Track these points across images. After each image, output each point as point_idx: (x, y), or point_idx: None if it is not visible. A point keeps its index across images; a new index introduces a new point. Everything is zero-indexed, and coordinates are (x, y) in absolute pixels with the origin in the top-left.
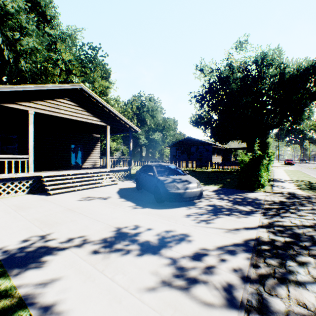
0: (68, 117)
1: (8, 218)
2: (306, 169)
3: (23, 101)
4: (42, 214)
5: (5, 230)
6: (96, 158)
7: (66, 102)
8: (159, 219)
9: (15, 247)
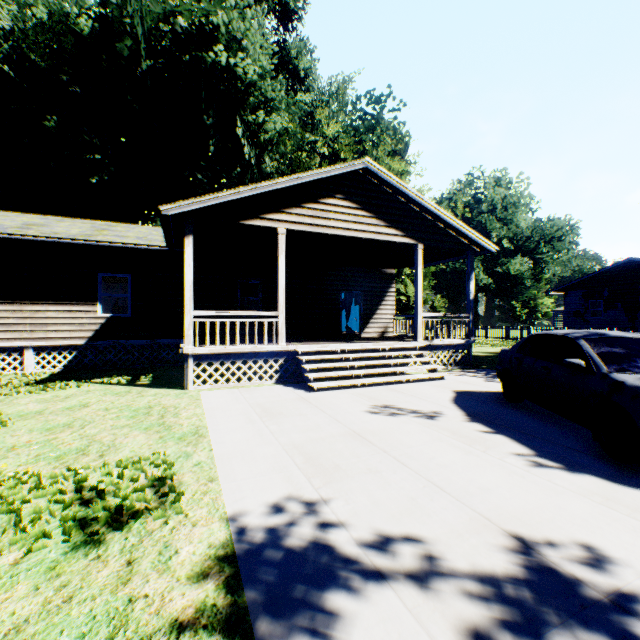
0: (341, 233)
1: (249, 434)
2: None
3: (271, 213)
4: (304, 434)
5: (246, 463)
6: (387, 319)
7: (338, 203)
8: None
9: (263, 521)
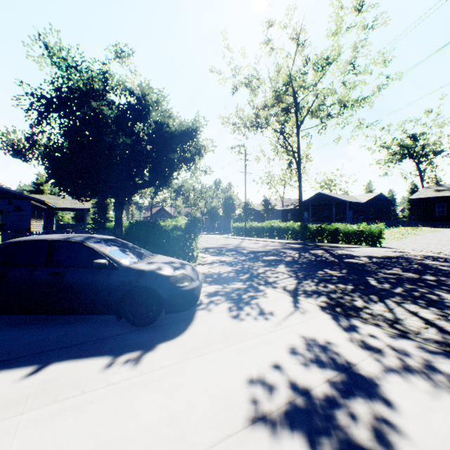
0: None
1: None
2: None
3: None
4: None
5: None
6: None
7: None
8: (235, 346)
9: None
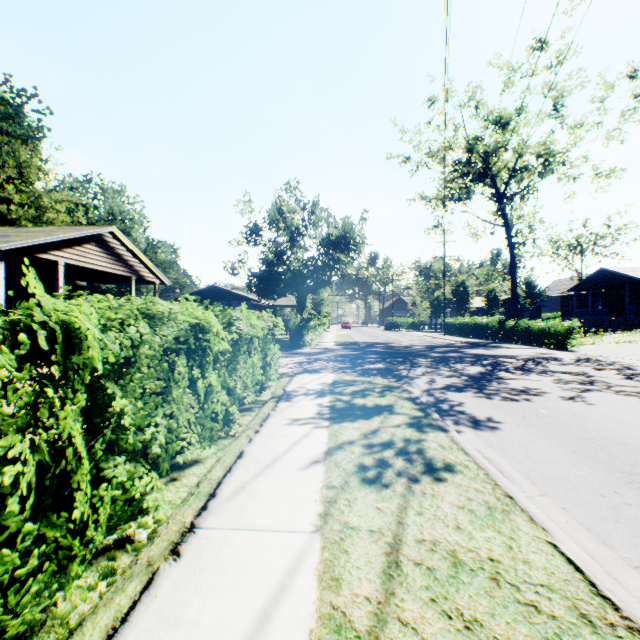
0: (95, 267)
1: None
2: (357, 333)
3: (55, 250)
4: None
5: None
6: None
7: (93, 248)
8: None
9: None
